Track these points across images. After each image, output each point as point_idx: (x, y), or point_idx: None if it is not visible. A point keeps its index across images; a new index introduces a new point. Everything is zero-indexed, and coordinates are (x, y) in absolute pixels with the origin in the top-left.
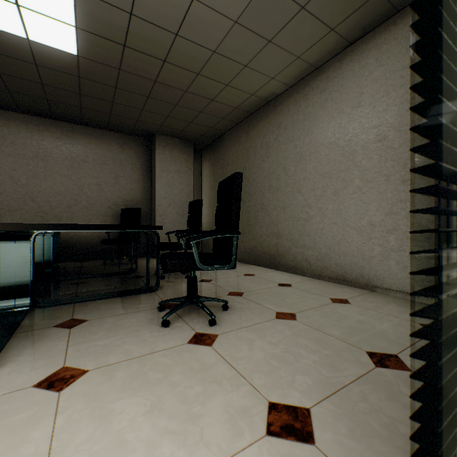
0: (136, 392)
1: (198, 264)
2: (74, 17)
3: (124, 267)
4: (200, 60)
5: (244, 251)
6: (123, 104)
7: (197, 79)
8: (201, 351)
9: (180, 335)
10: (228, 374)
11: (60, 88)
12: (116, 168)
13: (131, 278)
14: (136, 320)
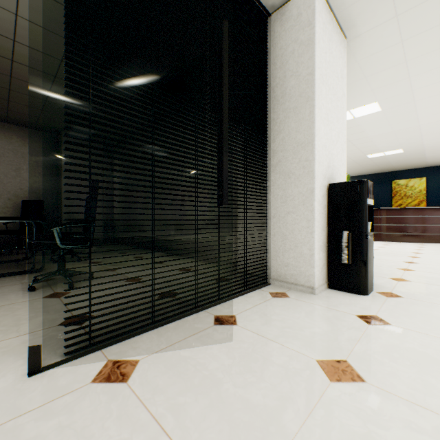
0: None
1: (59, 245)
2: None
3: (22, 256)
4: None
5: (145, 239)
6: (20, 103)
7: None
8: (50, 300)
9: (40, 294)
10: (58, 308)
11: None
12: (17, 160)
13: (23, 263)
14: (9, 290)
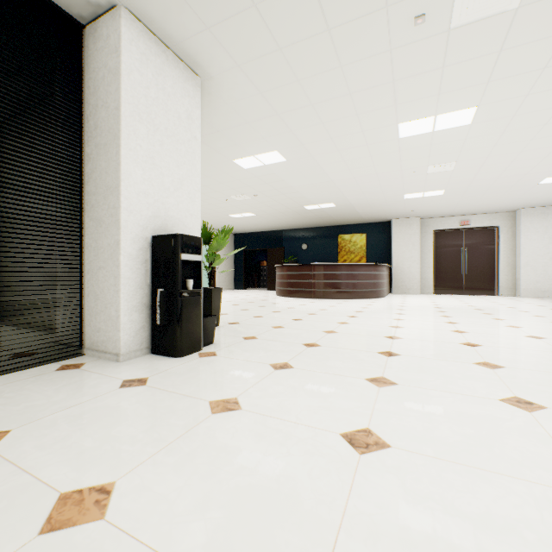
0: None
1: None
2: None
3: None
4: None
5: None
6: None
7: None
8: None
9: None
10: None
11: None
12: None
13: None
14: None
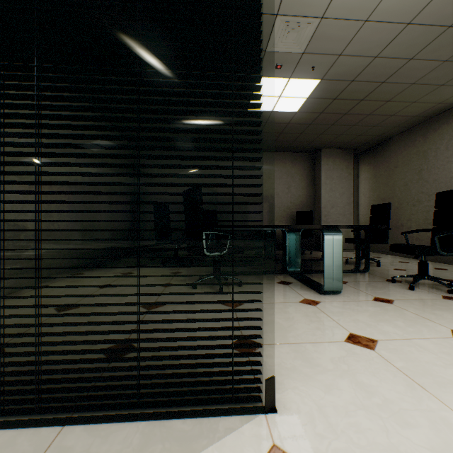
0: (439, 310)
1: (438, 251)
2: (310, 93)
3: (308, 256)
4: (395, 92)
5: None
6: (307, 133)
7: (384, 105)
8: None
9: (430, 295)
10: None
11: (270, 132)
12: (288, 180)
13: None
14: (382, 285)
